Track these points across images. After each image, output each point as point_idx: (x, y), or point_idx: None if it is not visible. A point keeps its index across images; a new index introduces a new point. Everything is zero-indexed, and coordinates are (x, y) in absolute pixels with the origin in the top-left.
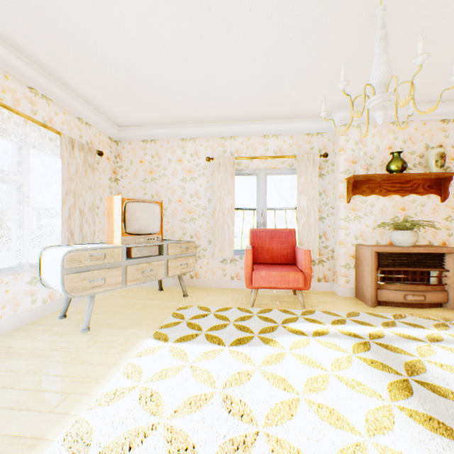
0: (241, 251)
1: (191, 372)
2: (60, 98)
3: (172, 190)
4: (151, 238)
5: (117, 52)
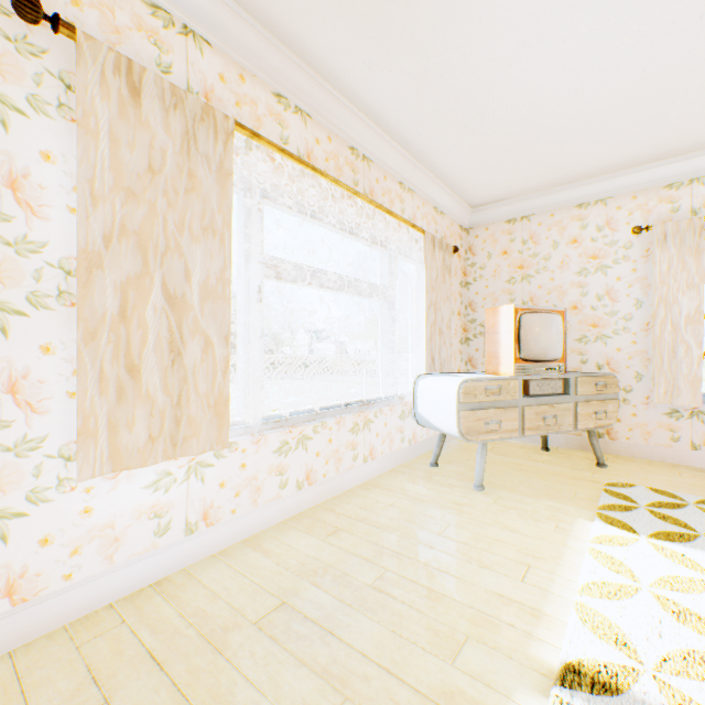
0: None
1: None
2: (422, 187)
3: (559, 291)
4: (550, 367)
5: (523, 100)
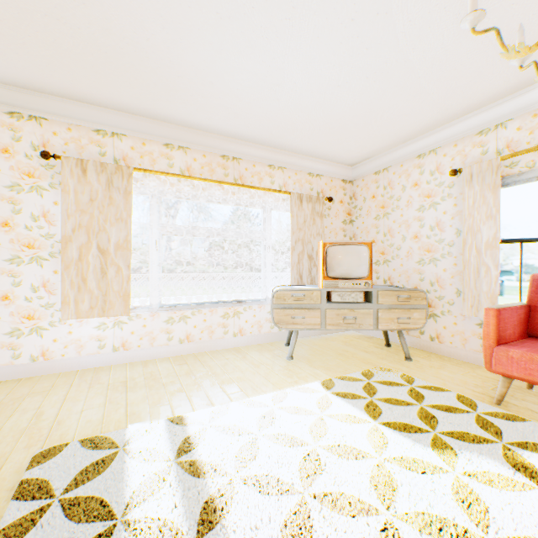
0: None
1: (316, 421)
2: (291, 163)
3: (406, 224)
4: (356, 283)
5: (307, 110)
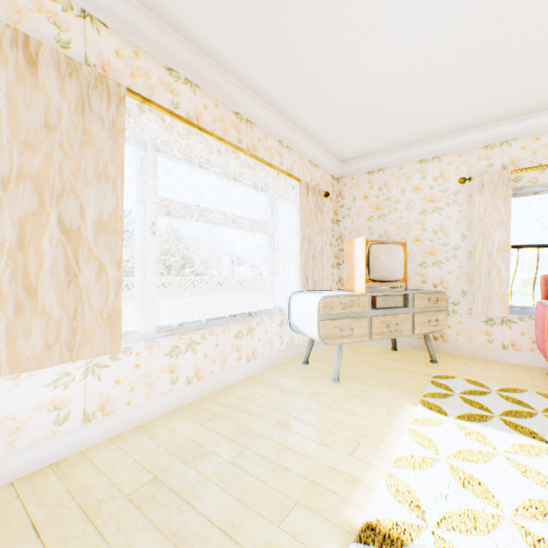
0: (520, 309)
1: (507, 464)
2: (298, 145)
3: (406, 227)
4: (393, 286)
5: (368, 78)
